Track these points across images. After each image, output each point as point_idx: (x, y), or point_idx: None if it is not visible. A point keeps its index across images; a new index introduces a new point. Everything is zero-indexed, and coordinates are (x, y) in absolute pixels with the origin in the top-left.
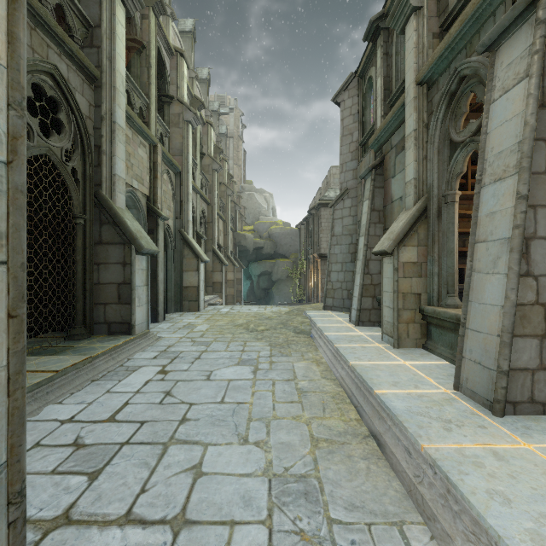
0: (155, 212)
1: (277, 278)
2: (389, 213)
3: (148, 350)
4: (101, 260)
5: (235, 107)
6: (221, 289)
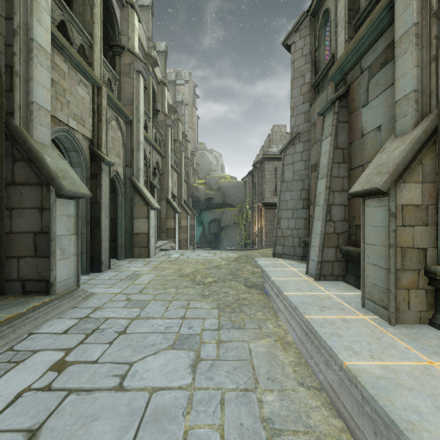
0: (98, 156)
1: (225, 224)
2: (357, 150)
3: (66, 315)
4: (13, 204)
5: (189, 79)
6: (174, 235)
